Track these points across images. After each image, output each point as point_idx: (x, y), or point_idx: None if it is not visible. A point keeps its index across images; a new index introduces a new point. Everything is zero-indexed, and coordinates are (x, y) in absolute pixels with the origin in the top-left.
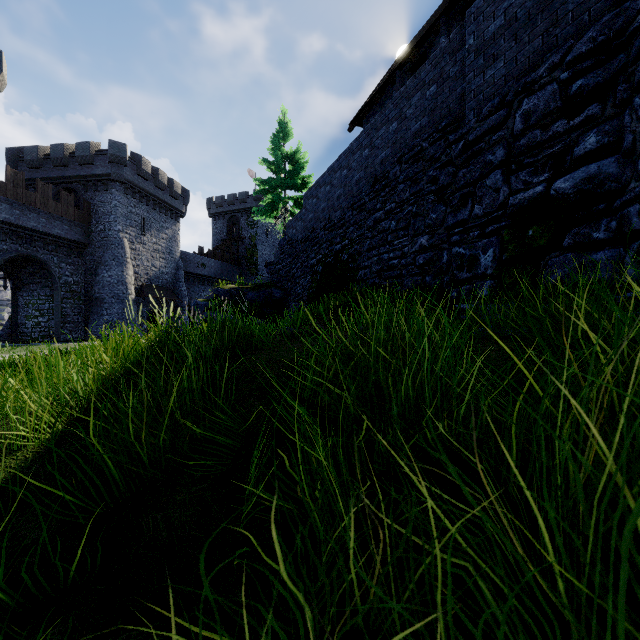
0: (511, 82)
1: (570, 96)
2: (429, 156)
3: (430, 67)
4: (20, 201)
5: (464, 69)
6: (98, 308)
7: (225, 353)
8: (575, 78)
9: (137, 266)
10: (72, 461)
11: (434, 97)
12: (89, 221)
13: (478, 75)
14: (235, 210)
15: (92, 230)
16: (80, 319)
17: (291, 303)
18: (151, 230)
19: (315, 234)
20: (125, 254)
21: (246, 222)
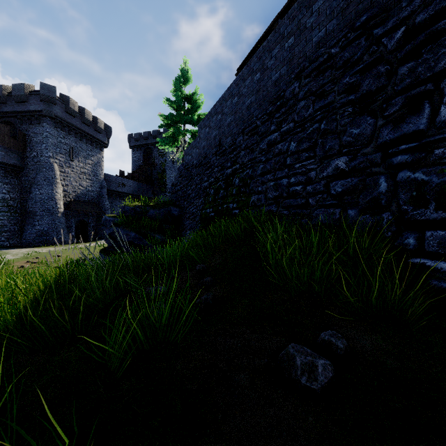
0: None
1: None
2: (342, 61)
3: None
4: None
5: None
6: (31, 220)
7: None
8: None
9: (66, 185)
10: None
11: None
12: (24, 148)
13: None
14: (149, 143)
15: (27, 156)
16: (16, 228)
17: (186, 221)
18: (78, 157)
19: (207, 159)
20: (55, 176)
21: (157, 152)
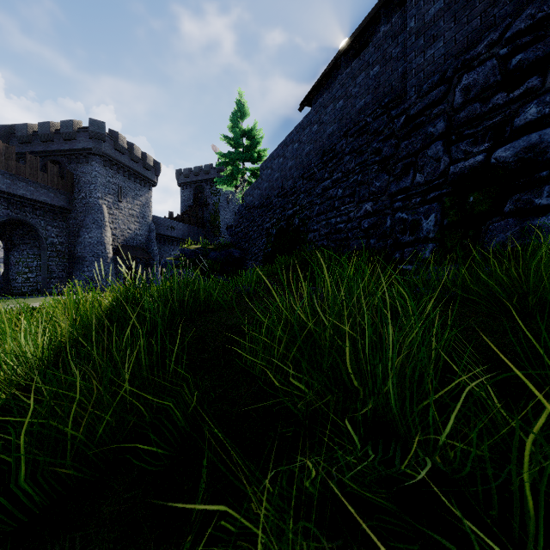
0: (450, 60)
1: (510, 70)
2: (373, 130)
3: (374, 49)
4: (11, 172)
5: (405, 50)
6: (80, 265)
7: (181, 316)
8: (514, 53)
9: (114, 229)
10: (4, 445)
11: (377, 76)
12: (72, 189)
13: (419, 55)
14: (200, 180)
15: (75, 197)
16: (64, 275)
17: (248, 262)
18: (127, 197)
19: (270, 201)
20: (104, 218)
21: (210, 190)
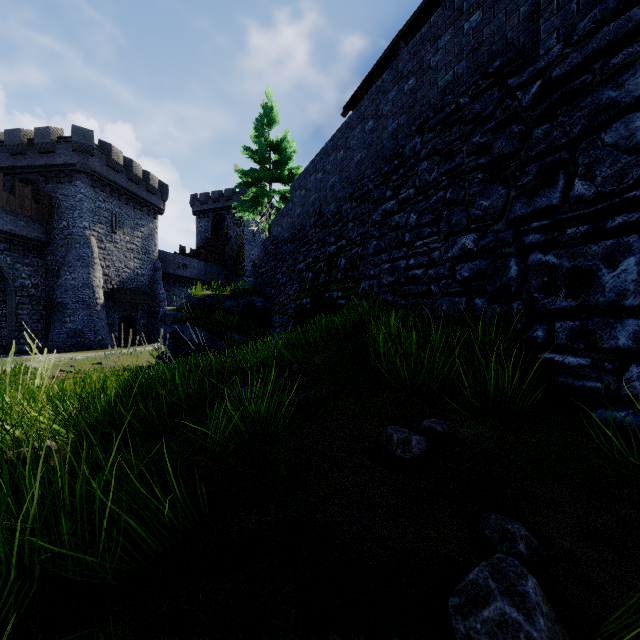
0: None
1: None
2: (472, 115)
3: None
4: None
5: None
6: (60, 314)
7: None
8: None
9: (107, 267)
10: None
11: (478, 29)
12: (50, 217)
13: None
14: (220, 208)
15: (54, 227)
16: (40, 327)
17: (275, 315)
18: (124, 227)
19: (304, 232)
20: (92, 254)
21: (232, 220)
